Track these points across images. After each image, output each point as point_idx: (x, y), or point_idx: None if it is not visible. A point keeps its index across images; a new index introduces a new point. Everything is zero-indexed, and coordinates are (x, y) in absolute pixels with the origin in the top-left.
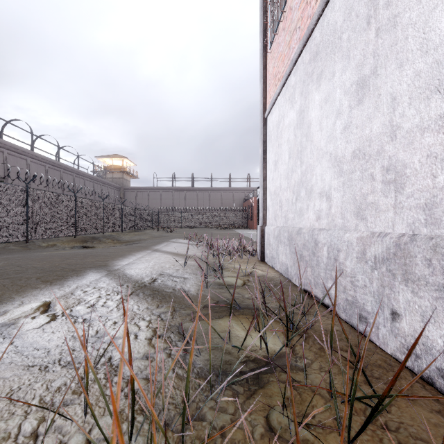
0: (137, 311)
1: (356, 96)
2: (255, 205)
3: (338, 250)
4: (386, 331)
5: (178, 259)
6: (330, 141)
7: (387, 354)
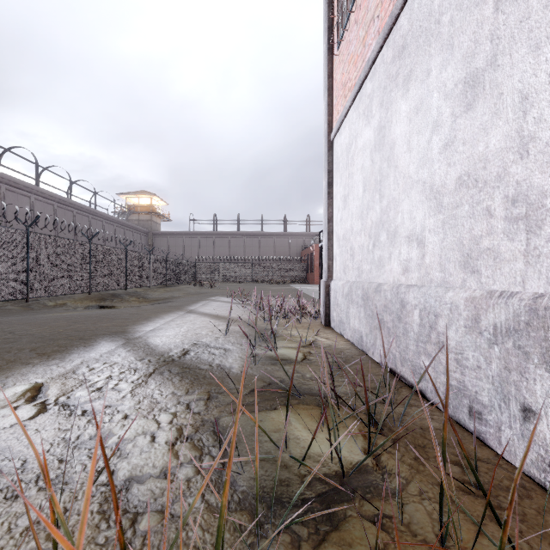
0: (158, 399)
1: (463, 100)
2: (317, 253)
3: (437, 315)
4: (514, 435)
5: (219, 324)
6: (423, 166)
7: (515, 469)
